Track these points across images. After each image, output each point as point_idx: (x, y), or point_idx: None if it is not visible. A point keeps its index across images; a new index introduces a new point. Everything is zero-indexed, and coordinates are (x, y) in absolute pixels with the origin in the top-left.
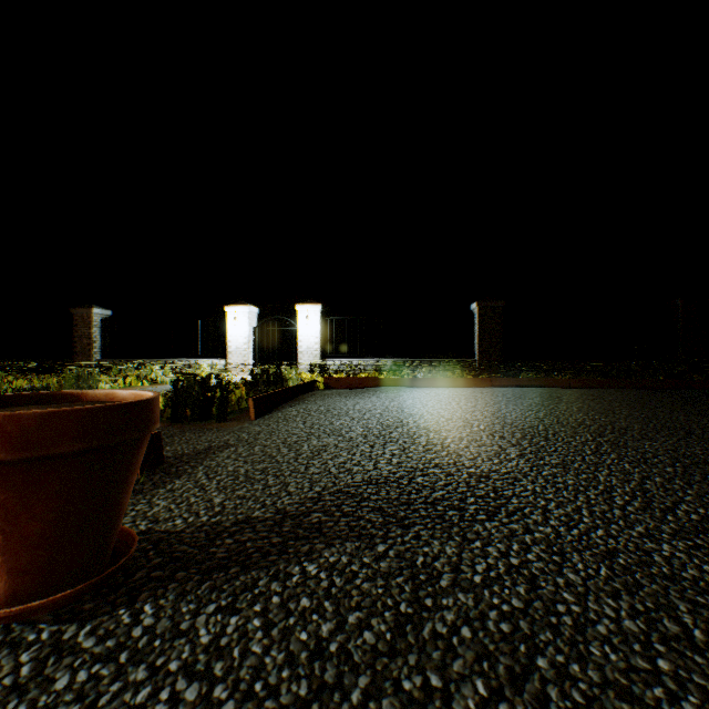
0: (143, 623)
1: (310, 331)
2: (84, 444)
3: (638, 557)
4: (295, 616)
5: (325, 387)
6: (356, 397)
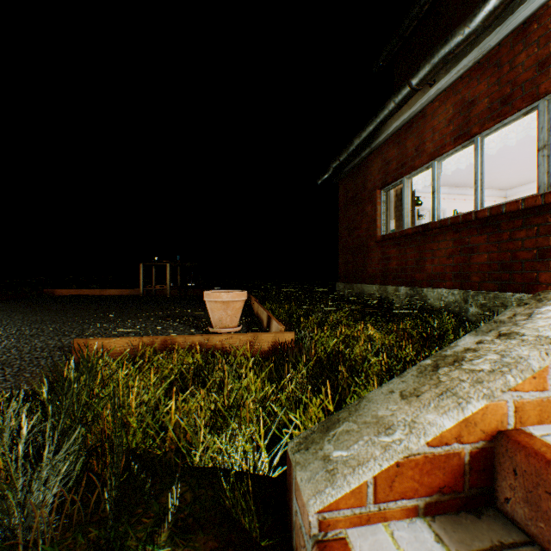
0: None
1: None
2: None
3: None
4: None
5: None
6: None
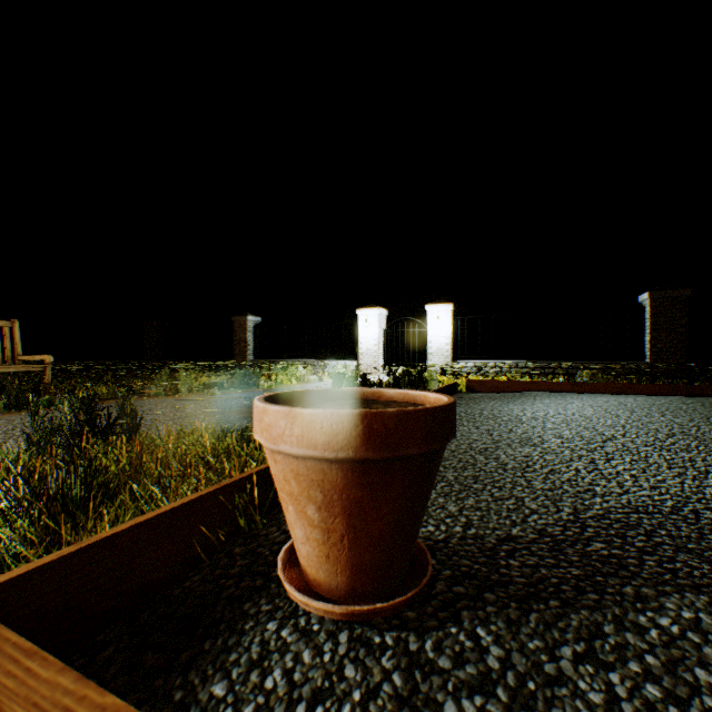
0: (490, 652)
1: (440, 332)
2: (425, 447)
3: None
4: (707, 695)
5: (466, 389)
6: (514, 402)
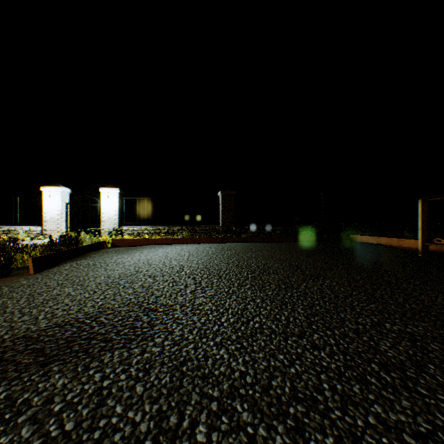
0: None
1: (111, 207)
2: None
3: (198, 363)
4: None
5: (112, 245)
6: (126, 253)
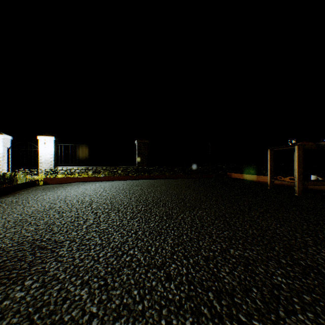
0: None
1: (47, 151)
2: None
3: (54, 308)
4: None
5: (44, 183)
6: (52, 190)
